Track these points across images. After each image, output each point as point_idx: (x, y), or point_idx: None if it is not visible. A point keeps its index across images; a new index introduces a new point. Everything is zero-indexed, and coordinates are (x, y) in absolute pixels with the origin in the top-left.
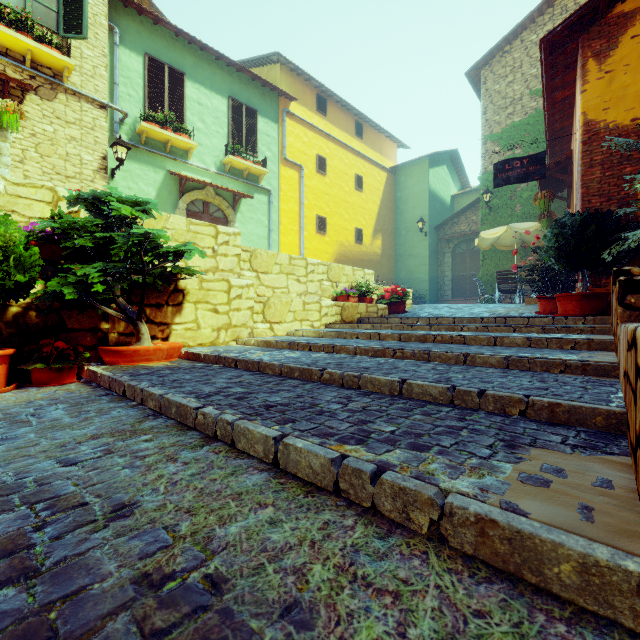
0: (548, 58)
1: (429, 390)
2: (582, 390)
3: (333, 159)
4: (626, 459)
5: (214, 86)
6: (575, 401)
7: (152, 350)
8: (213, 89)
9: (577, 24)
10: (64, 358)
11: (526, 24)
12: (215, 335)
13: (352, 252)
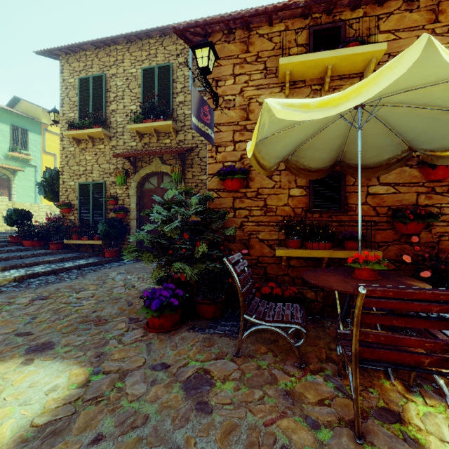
0: None
1: None
2: None
3: None
4: None
5: (2, 120)
6: None
7: None
8: (1, 121)
9: None
10: None
11: None
12: None
13: None
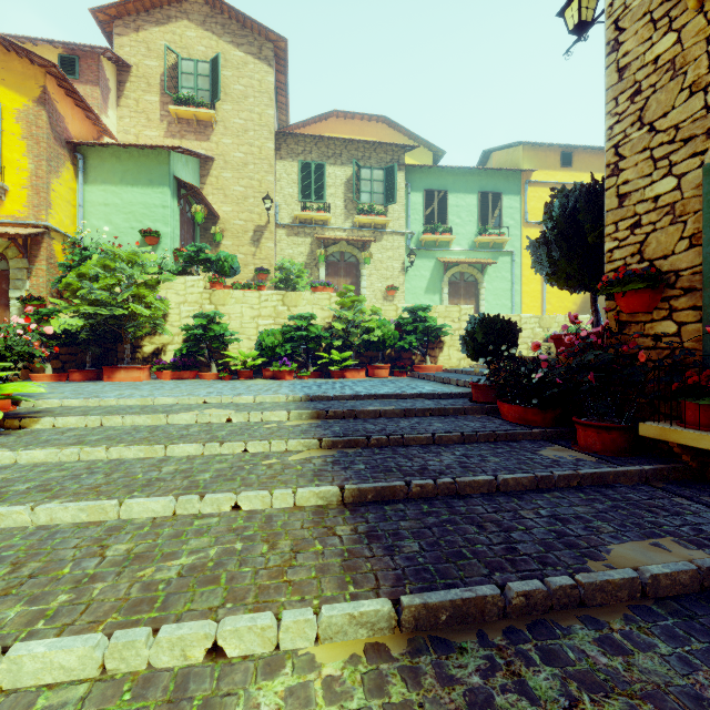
0: None
1: None
2: None
3: None
4: None
5: (467, 189)
6: None
7: (431, 367)
8: (466, 192)
9: None
10: (403, 368)
11: None
12: (458, 362)
13: None
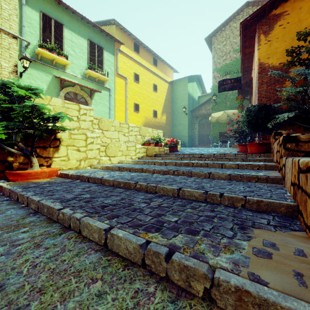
0: (243, 32)
1: (193, 193)
2: (270, 192)
3: (142, 75)
4: (304, 233)
5: (80, 33)
6: (269, 199)
7: (39, 172)
8: (79, 34)
9: (256, 17)
10: None
11: (231, 18)
12: (78, 163)
13: (151, 121)
